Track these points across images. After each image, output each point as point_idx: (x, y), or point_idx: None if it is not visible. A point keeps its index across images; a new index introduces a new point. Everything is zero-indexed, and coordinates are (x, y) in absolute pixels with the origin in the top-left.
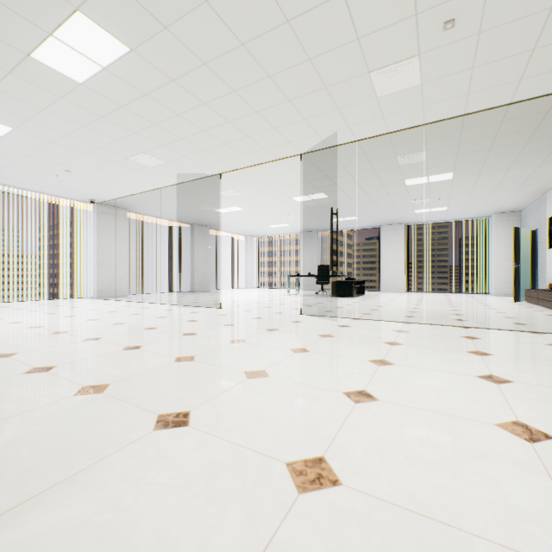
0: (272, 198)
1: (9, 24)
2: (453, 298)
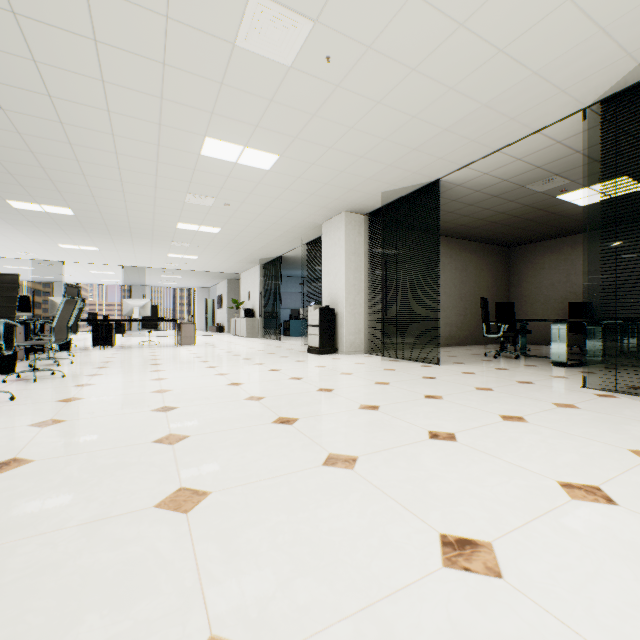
0: (75, 269)
1: (69, 243)
2: None
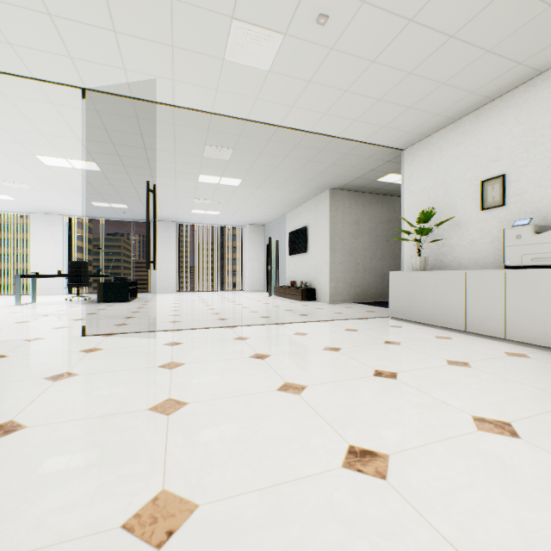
0: None
1: None
2: (226, 296)
